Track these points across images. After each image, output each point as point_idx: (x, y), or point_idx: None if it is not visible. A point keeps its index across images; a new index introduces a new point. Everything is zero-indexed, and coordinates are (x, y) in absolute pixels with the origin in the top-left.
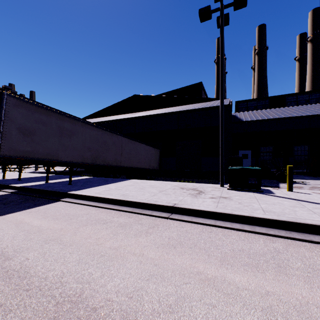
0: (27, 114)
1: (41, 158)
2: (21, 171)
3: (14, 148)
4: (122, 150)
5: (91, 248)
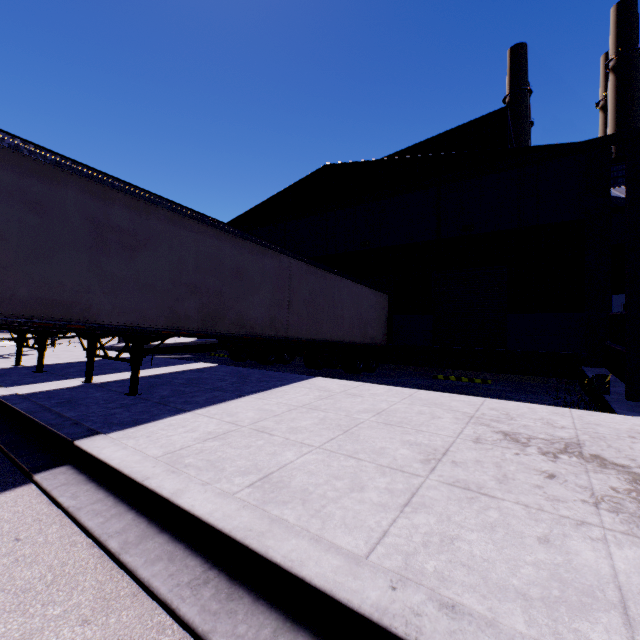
0: None
1: (23, 315)
2: (43, 350)
3: None
4: (292, 295)
5: None
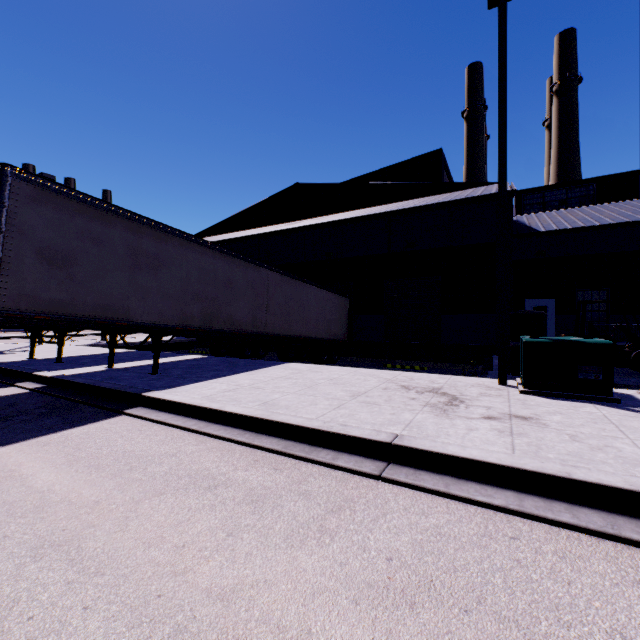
0: (58, 220)
1: (89, 316)
2: (62, 344)
3: (29, 293)
4: (269, 300)
5: (152, 588)
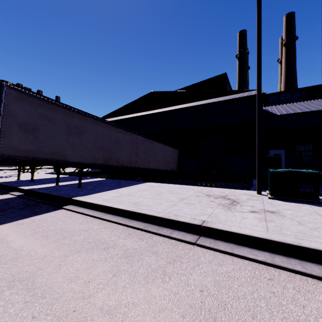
0: (29, 109)
1: (46, 158)
2: (33, 172)
3: (15, 146)
4: (138, 150)
5: (70, 306)
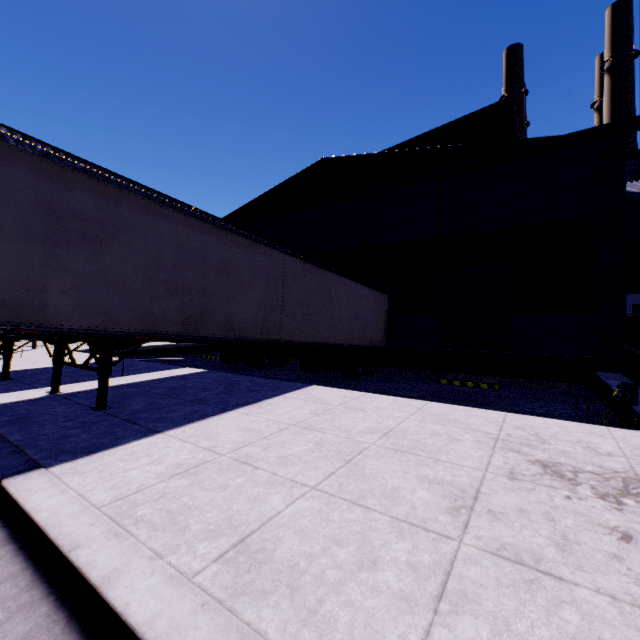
0: None
1: None
2: (9, 355)
3: None
4: (286, 295)
5: None
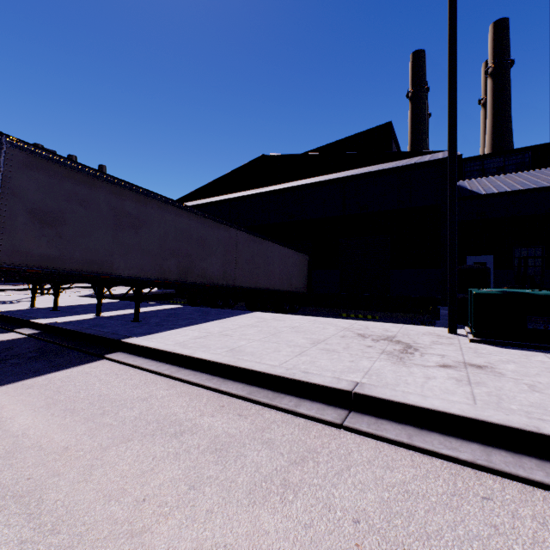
0: (48, 183)
1: (77, 269)
2: (58, 295)
3: (22, 249)
4: (238, 256)
5: None
